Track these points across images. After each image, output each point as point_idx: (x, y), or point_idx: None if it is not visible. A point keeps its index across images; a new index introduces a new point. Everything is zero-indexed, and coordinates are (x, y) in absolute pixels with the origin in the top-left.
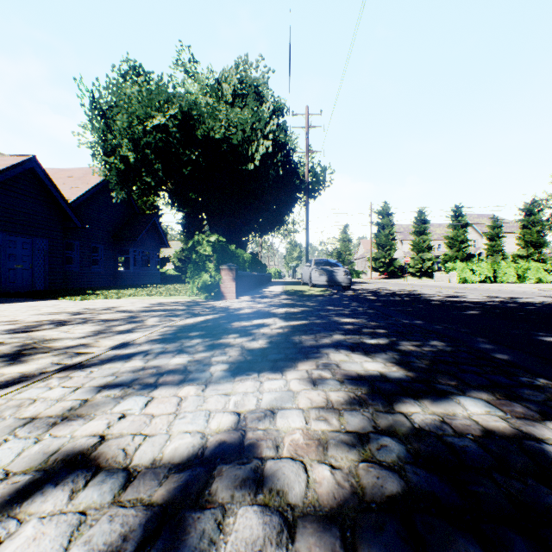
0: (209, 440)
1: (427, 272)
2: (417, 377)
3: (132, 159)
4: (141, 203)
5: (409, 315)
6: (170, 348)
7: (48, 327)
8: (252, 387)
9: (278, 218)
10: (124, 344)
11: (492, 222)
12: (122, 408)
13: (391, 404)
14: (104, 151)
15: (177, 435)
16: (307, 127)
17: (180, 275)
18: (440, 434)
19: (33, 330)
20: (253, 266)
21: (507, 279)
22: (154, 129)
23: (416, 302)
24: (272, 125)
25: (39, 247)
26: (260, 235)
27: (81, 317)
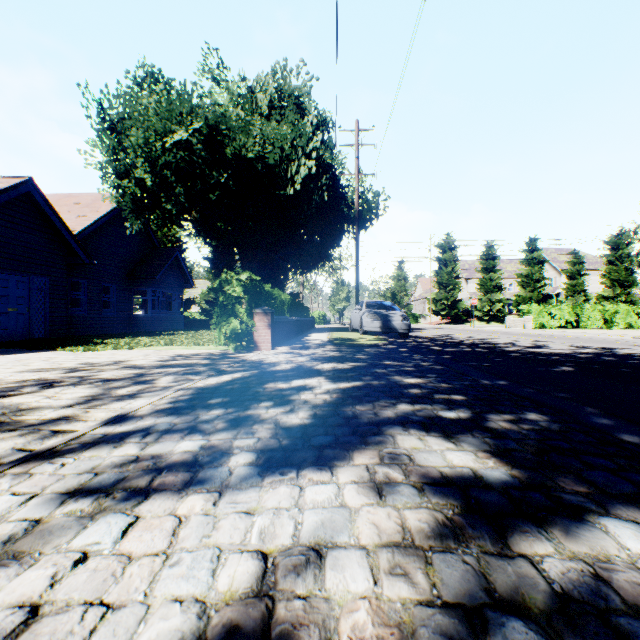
0: (210, 622)
1: (496, 315)
2: (527, 478)
3: (149, 182)
4: (162, 235)
5: (487, 372)
6: (180, 423)
7: (30, 390)
8: (287, 498)
9: (322, 253)
10: (121, 417)
11: (573, 258)
12: (85, 540)
13: (503, 536)
14: (116, 173)
15: (159, 607)
16: (357, 145)
17: (208, 320)
18: (603, 609)
19: (8, 395)
20: (293, 310)
21: (592, 324)
22: (175, 146)
23: (491, 354)
24: (316, 142)
25: (38, 287)
26: (301, 272)
27: (76, 376)
